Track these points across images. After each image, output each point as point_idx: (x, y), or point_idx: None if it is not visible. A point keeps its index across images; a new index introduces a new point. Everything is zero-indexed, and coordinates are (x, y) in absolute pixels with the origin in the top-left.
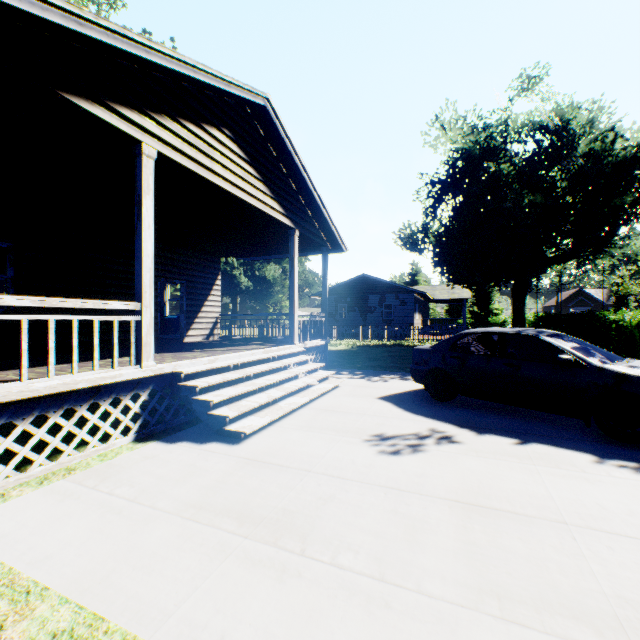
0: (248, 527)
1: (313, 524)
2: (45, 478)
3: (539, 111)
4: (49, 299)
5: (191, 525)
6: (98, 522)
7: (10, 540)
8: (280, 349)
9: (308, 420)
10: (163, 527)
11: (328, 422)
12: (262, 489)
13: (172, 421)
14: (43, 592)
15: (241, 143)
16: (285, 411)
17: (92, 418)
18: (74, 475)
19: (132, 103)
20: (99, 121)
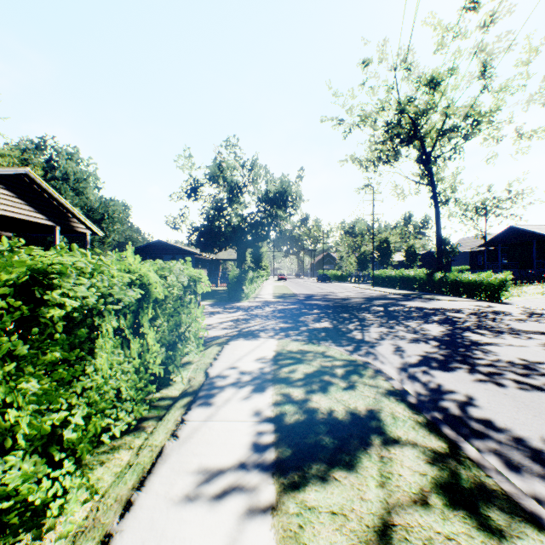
0: None
1: None
2: None
3: (236, 161)
4: None
5: None
6: None
7: None
8: None
9: None
10: None
11: None
12: None
13: None
14: None
15: (12, 189)
16: None
17: None
18: None
19: None
20: None
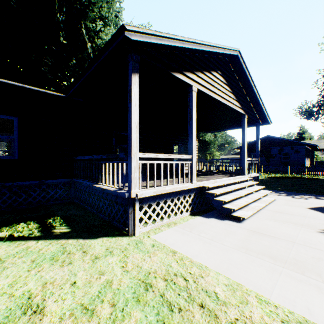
0: (280, 263)
1: (319, 269)
2: (168, 225)
3: None
4: (167, 155)
5: (248, 256)
6: (204, 246)
7: (177, 246)
8: (239, 177)
9: (270, 216)
10: (235, 254)
11: (284, 218)
12: (272, 246)
13: (200, 208)
14: (206, 268)
15: (224, 76)
16: (257, 209)
17: (178, 203)
18: (178, 225)
19: (189, 70)
20: (180, 80)
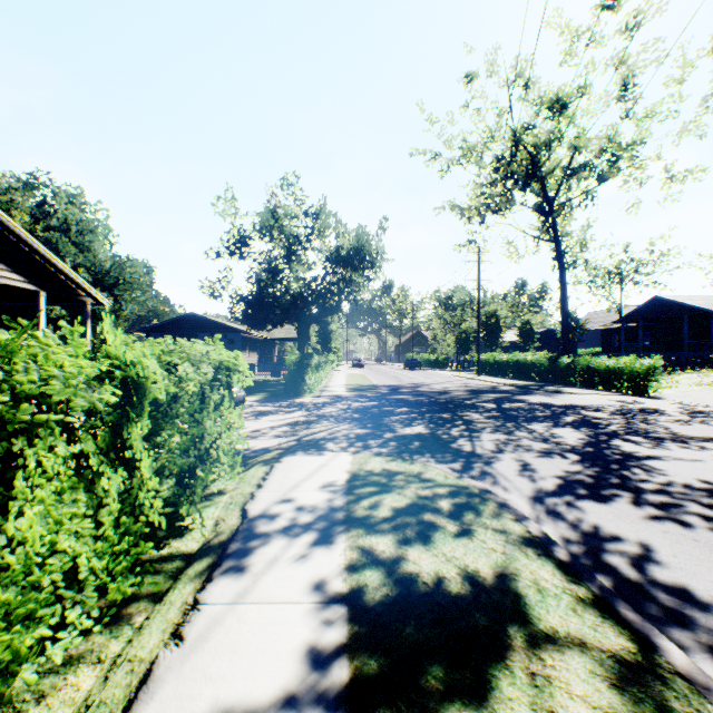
0: None
1: None
2: None
3: (297, 207)
4: None
5: None
6: None
7: None
8: None
9: None
10: None
11: None
12: None
13: None
14: None
15: None
16: None
17: None
18: None
19: None
20: None
